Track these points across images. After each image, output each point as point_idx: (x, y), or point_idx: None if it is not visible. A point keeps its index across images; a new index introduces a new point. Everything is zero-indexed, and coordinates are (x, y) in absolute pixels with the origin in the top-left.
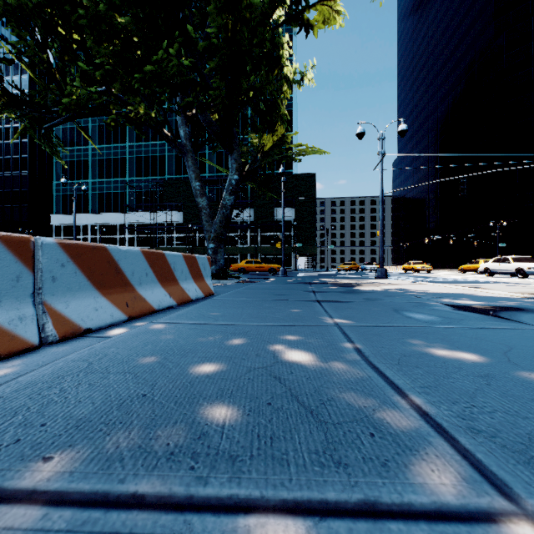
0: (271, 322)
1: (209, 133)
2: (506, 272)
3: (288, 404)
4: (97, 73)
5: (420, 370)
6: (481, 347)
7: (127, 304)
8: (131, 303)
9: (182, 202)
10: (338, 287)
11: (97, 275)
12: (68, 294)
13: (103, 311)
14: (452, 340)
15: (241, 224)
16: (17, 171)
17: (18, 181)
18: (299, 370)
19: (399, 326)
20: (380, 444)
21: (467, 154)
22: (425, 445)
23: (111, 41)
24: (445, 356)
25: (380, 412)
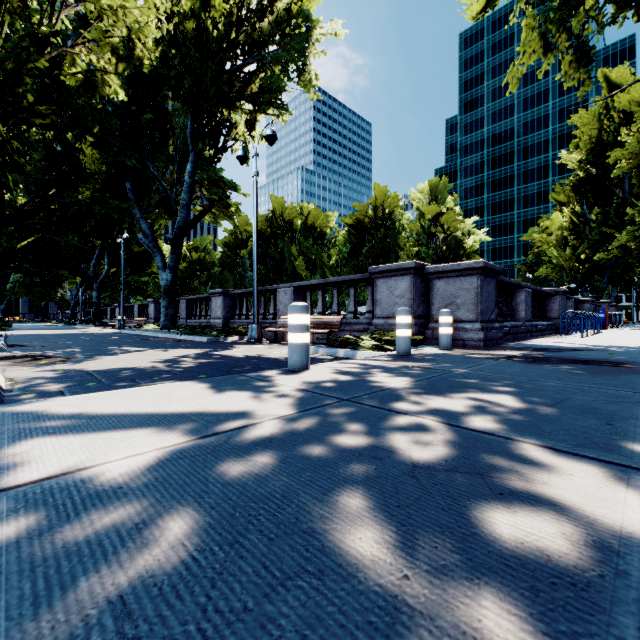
0: None
1: None
2: None
3: None
4: None
5: None
6: None
7: None
8: None
9: None
10: None
11: None
12: None
13: None
14: None
15: None
16: None
17: None
18: None
19: None
20: None
21: None
22: None
23: None
24: None
25: None
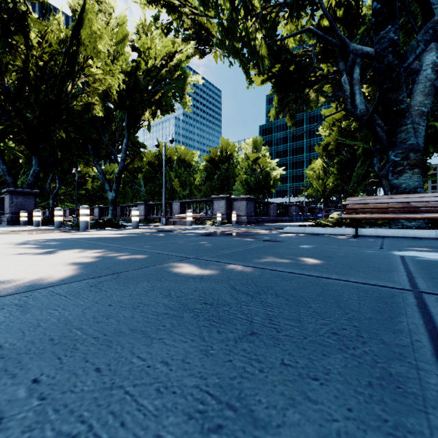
0: None
1: None
2: None
3: None
4: None
5: None
6: None
7: None
8: None
9: None
10: None
11: None
12: None
13: None
14: None
15: None
16: None
17: None
18: None
19: None
20: None
21: None
22: None
23: None
24: None
25: None
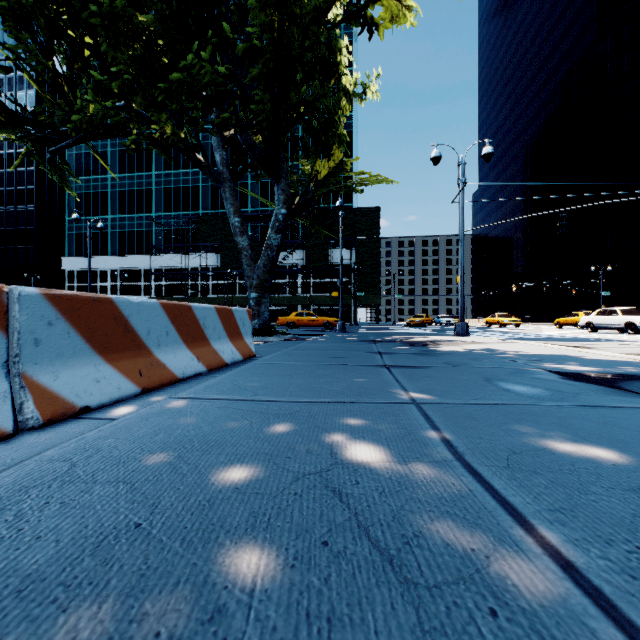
0: (327, 397)
1: (251, 158)
2: (614, 327)
3: (354, 544)
4: (113, 83)
5: (541, 477)
6: (616, 438)
7: (140, 372)
8: (146, 371)
9: (219, 242)
10: (409, 347)
11: (99, 336)
12: (58, 361)
13: (106, 383)
14: (573, 425)
15: (290, 269)
16: (21, 205)
17: (23, 217)
18: (367, 477)
19: (496, 404)
20: (510, 635)
21: (567, 183)
22: (586, 639)
23: (132, 46)
24: (572, 454)
25: (499, 562)
